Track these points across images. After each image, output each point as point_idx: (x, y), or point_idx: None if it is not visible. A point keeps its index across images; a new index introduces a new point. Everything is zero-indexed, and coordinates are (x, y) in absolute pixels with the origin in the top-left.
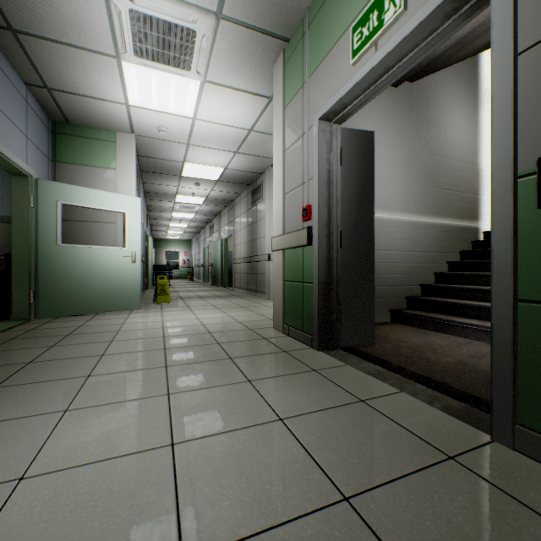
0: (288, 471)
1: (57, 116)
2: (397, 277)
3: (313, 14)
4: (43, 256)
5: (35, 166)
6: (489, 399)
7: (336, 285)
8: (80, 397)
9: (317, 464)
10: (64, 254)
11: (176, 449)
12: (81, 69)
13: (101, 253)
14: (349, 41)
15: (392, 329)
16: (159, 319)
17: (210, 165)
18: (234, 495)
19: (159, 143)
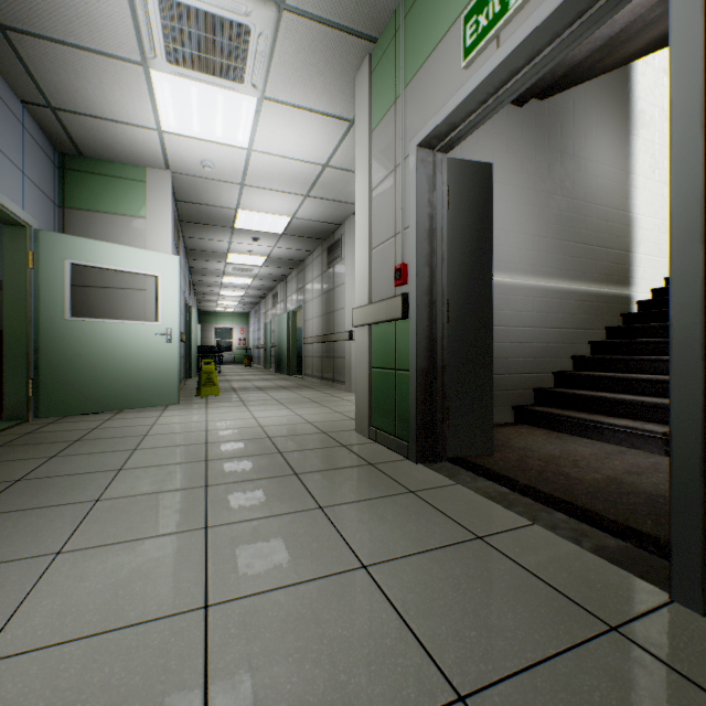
0: (374, 651)
1: (65, 146)
2: (522, 362)
3: (409, 3)
4: (46, 334)
5: (35, 212)
6: (659, 535)
7: (440, 373)
8: (81, 532)
9: (417, 639)
10: (75, 330)
11: (210, 614)
12: (96, 81)
13: (125, 329)
14: (460, 36)
15: (516, 432)
16: (202, 418)
17: (271, 213)
18: (293, 693)
19: (203, 183)
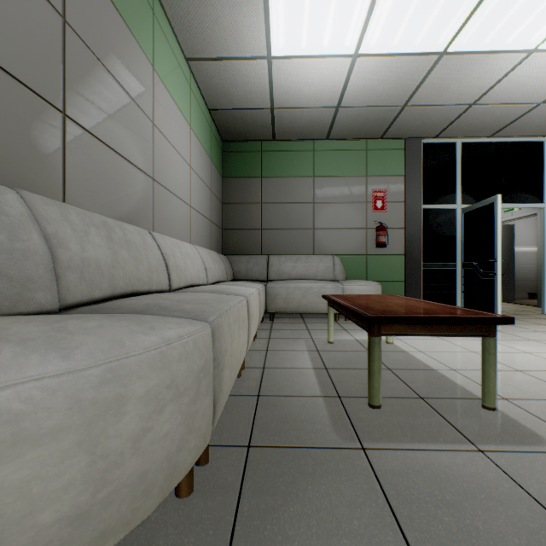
0: None
1: None
2: (532, 277)
3: None
4: None
5: None
6: None
7: None
8: None
9: None
10: None
11: None
12: None
13: None
14: None
15: (526, 300)
16: None
17: None
18: None
19: None
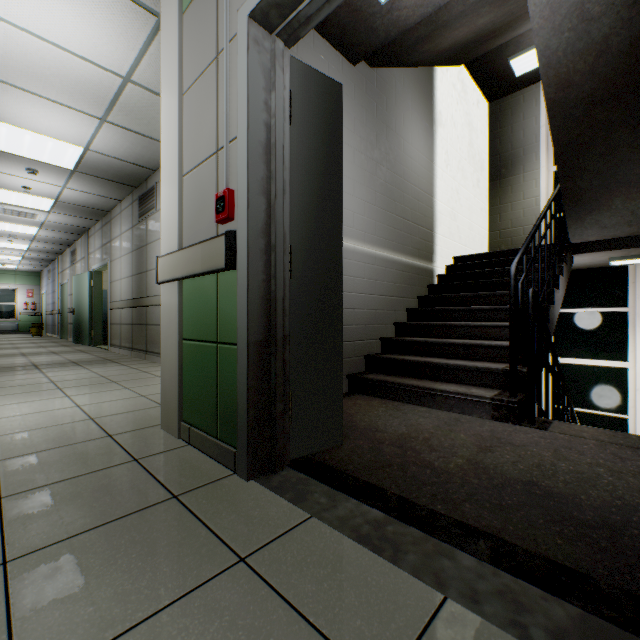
0: None
1: None
2: (356, 329)
3: None
4: None
5: None
6: (591, 570)
7: (282, 347)
8: None
9: None
10: None
11: None
12: None
13: None
14: None
15: (355, 405)
16: None
17: (52, 135)
18: None
19: None
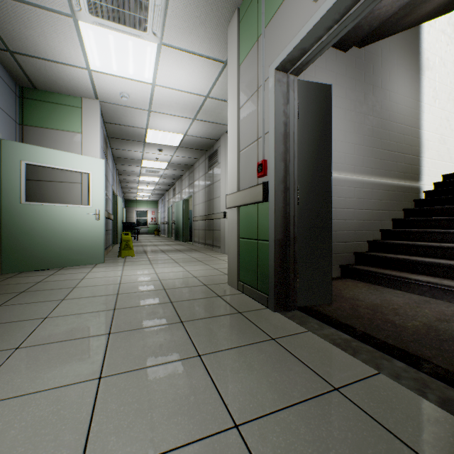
0: None
1: (23, 81)
2: (346, 234)
3: None
4: (6, 213)
5: None
6: None
7: (292, 243)
8: None
9: None
10: (28, 211)
11: None
12: (39, 30)
13: (66, 210)
14: None
15: (344, 285)
16: (119, 273)
17: (170, 131)
18: None
19: (122, 109)
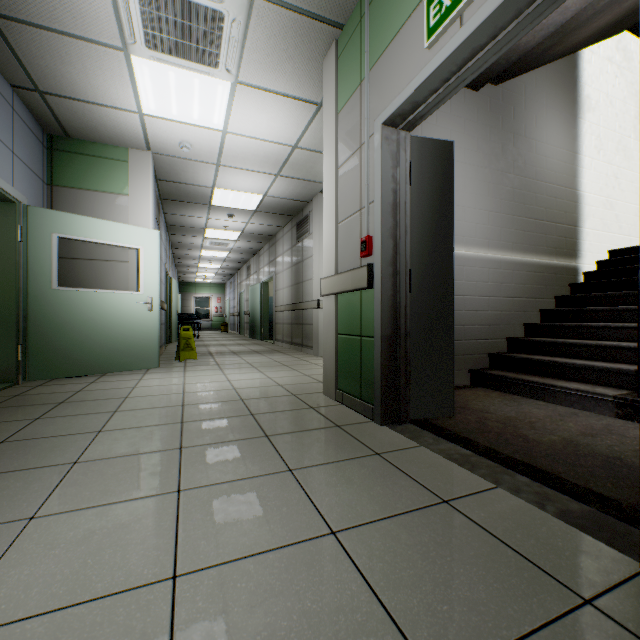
0: (345, 628)
1: (53, 128)
2: (478, 329)
3: None
4: (34, 302)
5: (24, 189)
6: (621, 499)
7: (404, 339)
8: (56, 496)
9: (388, 614)
10: (61, 299)
11: (178, 586)
12: (80, 66)
13: (109, 298)
14: (423, 18)
15: (473, 394)
16: (180, 381)
17: (245, 191)
18: None
19: (182, 163)
